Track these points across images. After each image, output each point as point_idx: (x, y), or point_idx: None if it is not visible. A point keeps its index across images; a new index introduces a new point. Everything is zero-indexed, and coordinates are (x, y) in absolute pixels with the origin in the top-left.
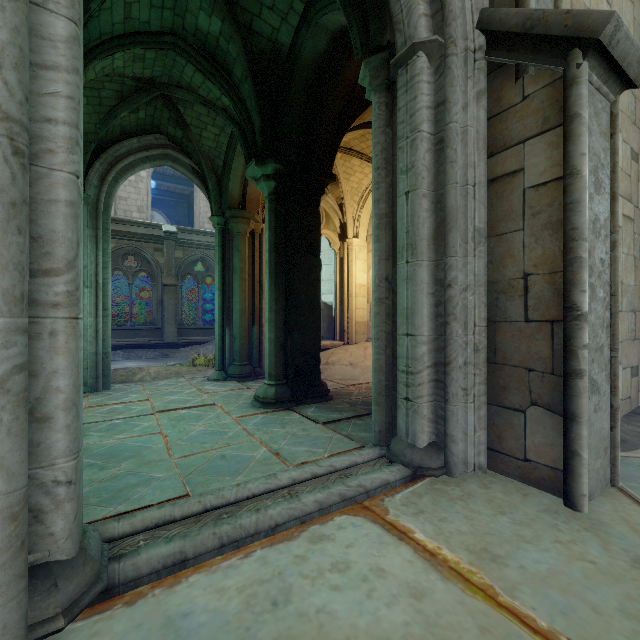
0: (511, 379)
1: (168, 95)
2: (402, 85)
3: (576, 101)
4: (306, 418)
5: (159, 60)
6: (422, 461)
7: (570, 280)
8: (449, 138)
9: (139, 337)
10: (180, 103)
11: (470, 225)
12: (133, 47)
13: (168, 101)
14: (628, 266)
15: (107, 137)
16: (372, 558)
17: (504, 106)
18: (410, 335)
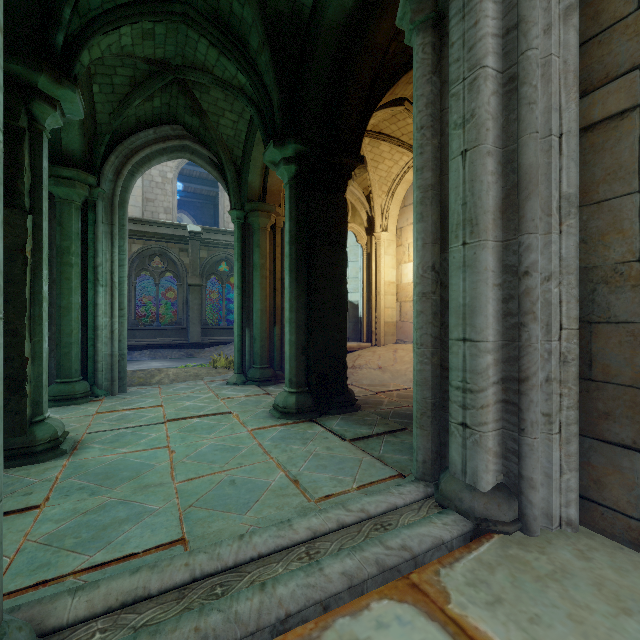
0: (618, 403)
1: (183, 79)
2: (456, 11)
3: None
4: (330, 432)
5: (170, 37)
6: (487, 511)
7: None
8: (526, 71)
9: (165, 337)
10: (196, 88)
11: (555, 190)
12: (140, 19)
13: (183, 86)
14: None
15: (122, 128)
16: None
17: (606, 23)
18: (468, 340)
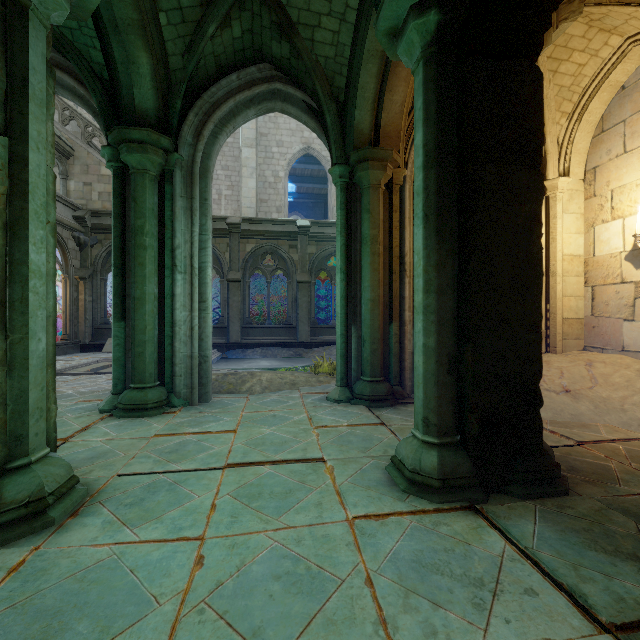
0: None
1: None
2: None
3: None
4: (534, 568)
5: None
6: None
7: None
8: None
9: (276, 335)
10: None
11: None
12: None
13: None
14: None
15: (200, 76)
16: None
17: None
18: None
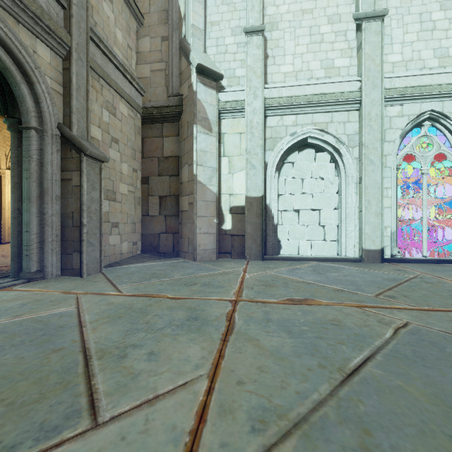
0: (69, 245)
1: None
2: (25, 137)
3: (83, 167)
4: None
5: None
6: (33, 276)
7: (81, 215)
8: (45, 164)
9: None
10: None
11: (54, 194)
12: None
13: None
14: (131, 208)
15: None
16: (3, 294)
17: (67, 157)
18: (28, 231)
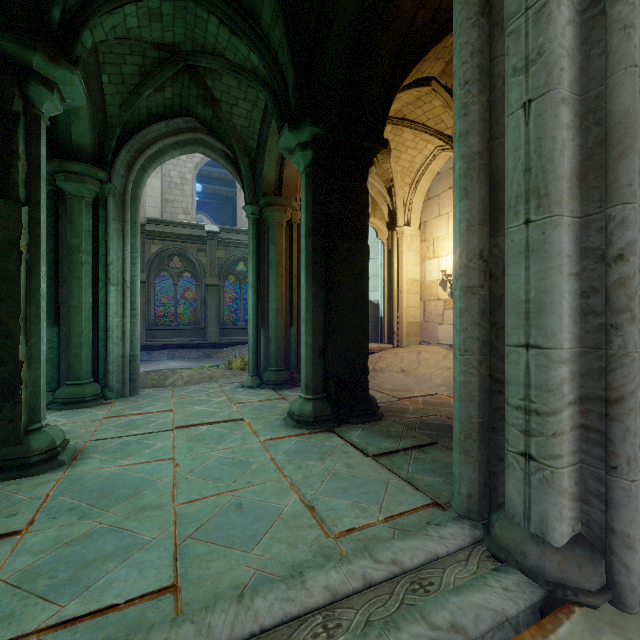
0: None
1: (194, 66)
2: None
3: None
4: (351, 446)
5: (179, 17)
6: (563, 574)
7: None
8: None
9: (183, 337)
10: (207, 75)
11: None
12: None
13: (194, 73)
14: None
15: (133, 121)
16: None
17: None
18: (534, 347)
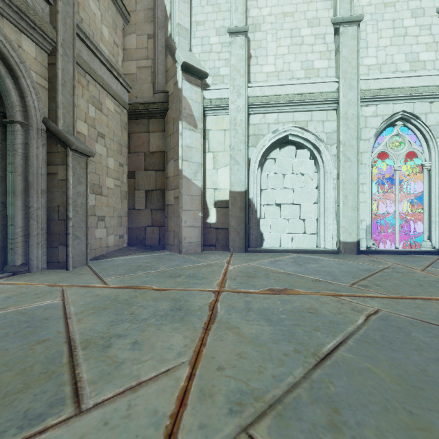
0: (55, 238)
1: None
2: (9, 131)
3: (68, 161)
4: None
5: None
6: (18, 269)
7: (67, 209)
8: (30, 158)
9: None
10: None
11: (40, 188)
12: None
13: None
14: (118, 202)
15: None
16: None
17: (53, 151)
18: (13, 225)
